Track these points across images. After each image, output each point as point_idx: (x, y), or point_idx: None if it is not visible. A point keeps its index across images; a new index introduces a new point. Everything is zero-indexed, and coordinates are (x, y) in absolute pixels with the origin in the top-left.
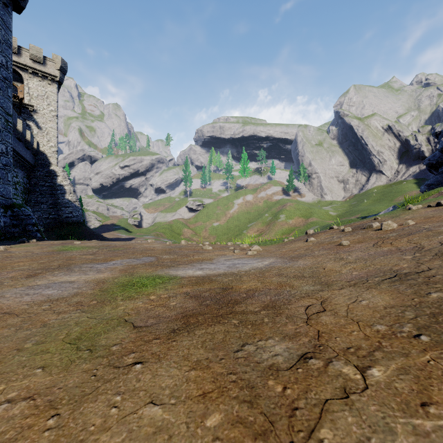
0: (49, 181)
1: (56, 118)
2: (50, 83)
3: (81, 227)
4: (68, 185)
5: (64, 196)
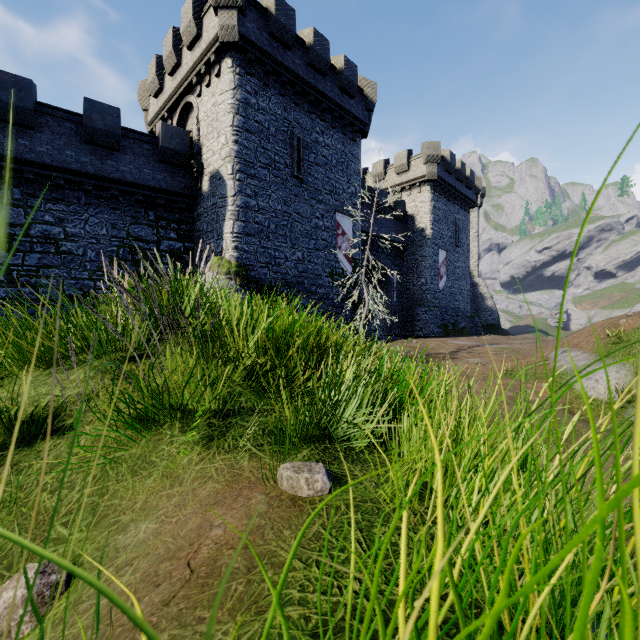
0: (472, 291)
1: (477, 238)
2: (473, 210)
3: (498, 328)
4: (486, 293)
5: (483, 302)
